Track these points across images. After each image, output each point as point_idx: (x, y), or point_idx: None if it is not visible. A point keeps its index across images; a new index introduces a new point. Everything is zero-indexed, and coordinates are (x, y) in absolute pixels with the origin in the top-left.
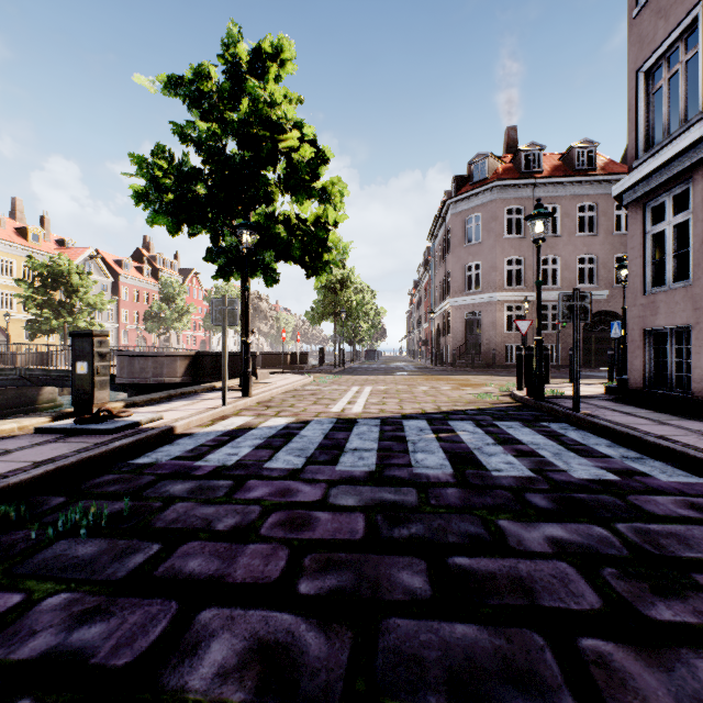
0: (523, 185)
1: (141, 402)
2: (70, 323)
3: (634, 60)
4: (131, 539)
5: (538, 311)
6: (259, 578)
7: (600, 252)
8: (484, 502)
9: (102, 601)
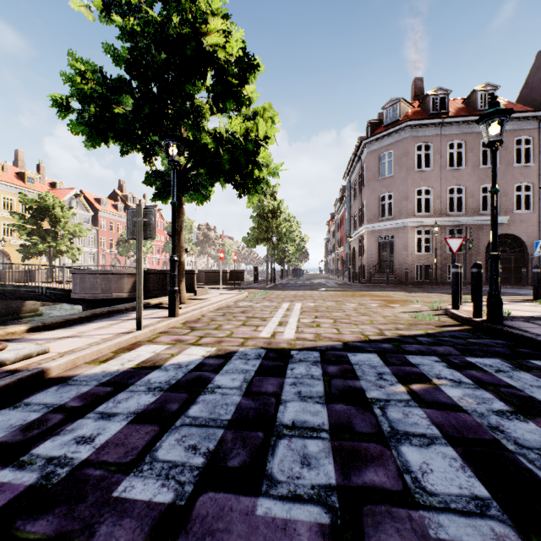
0: (431, 124)
1: (53, 324)
2: (54, 247)
3: None
4: None
5: (494, 223)
6: None
7: (501, 182)
8: None
9: None
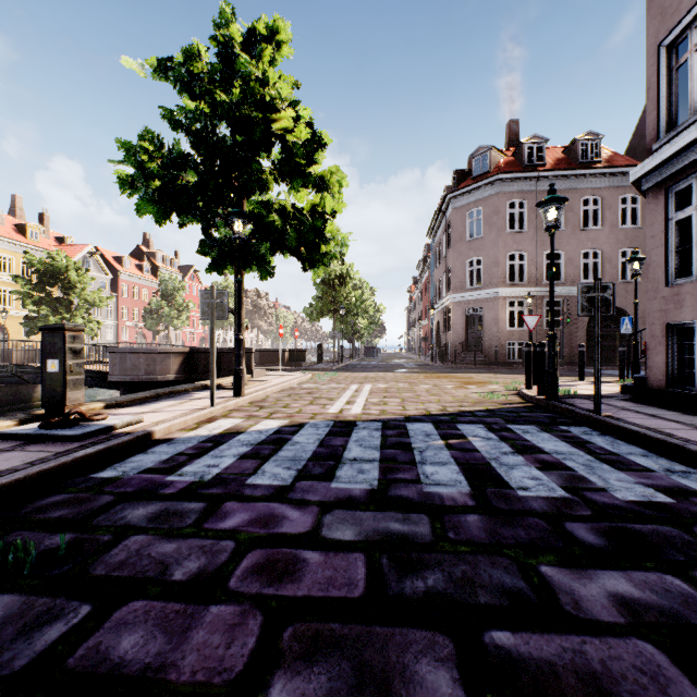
0: (526, 178)
1: (124, 402)
2: (68, 320)
3: (655, 34)
4: (54, 597)
5: (551, 304)
6: (215, 671)
7: (605, 246)
8: (516, 536)
9: None
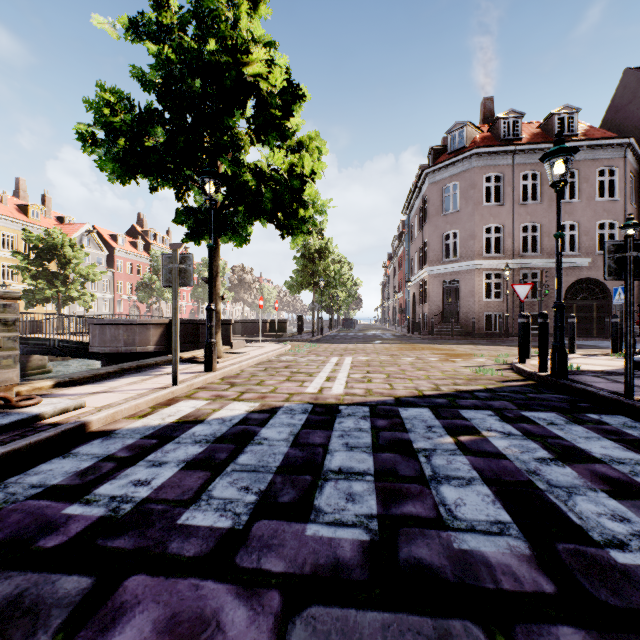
0: (502, 152)
1: (80, 379)
2: (63, 293)
3: None
4: None
5: (559, 269)
6: None
7: (582, 218)
8: None
9: None
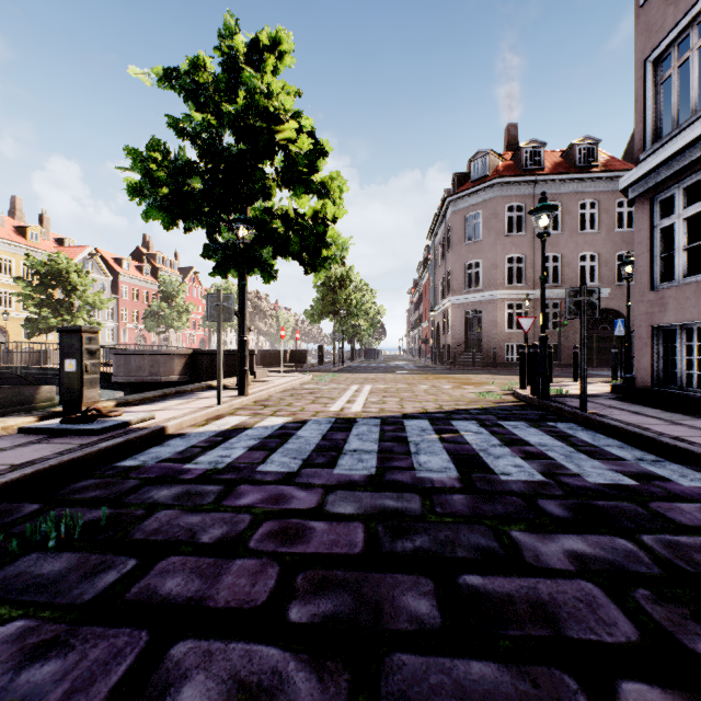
0: (524, 182)
1: (134, 401)
2: (69, 322)
3: (641, 50)
4: (105, 554)
5: (543, 307)
6: (244, 601)
7: (601, 249)
8: (495, 510)
9: (62, 631)
